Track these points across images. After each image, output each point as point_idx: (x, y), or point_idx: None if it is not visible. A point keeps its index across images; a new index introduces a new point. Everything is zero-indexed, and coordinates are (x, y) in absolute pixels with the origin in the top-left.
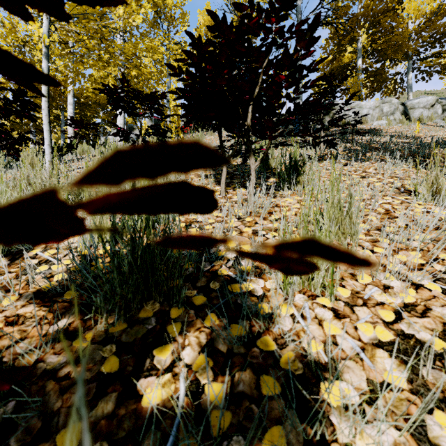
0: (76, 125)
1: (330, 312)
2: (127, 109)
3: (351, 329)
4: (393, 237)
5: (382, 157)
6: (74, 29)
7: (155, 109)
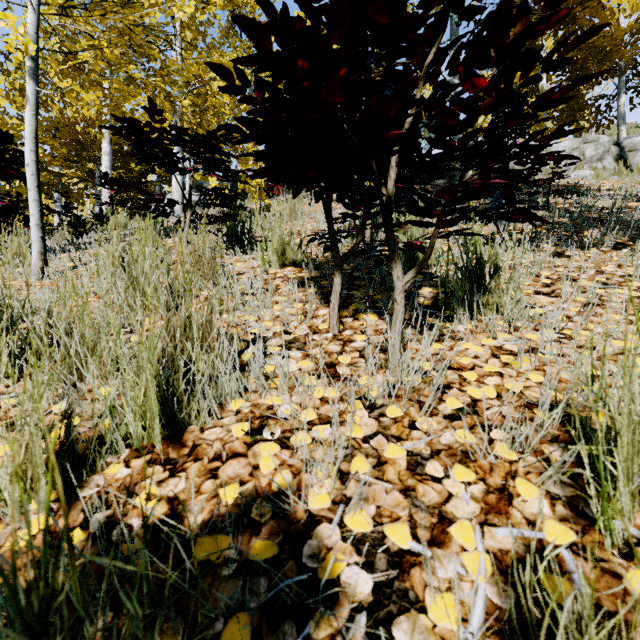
0: (112, 185)
1: None
2: (164, 162)
3: None
4: None
5: (618, 238)
6: (83, 28)
7: (216, 160)
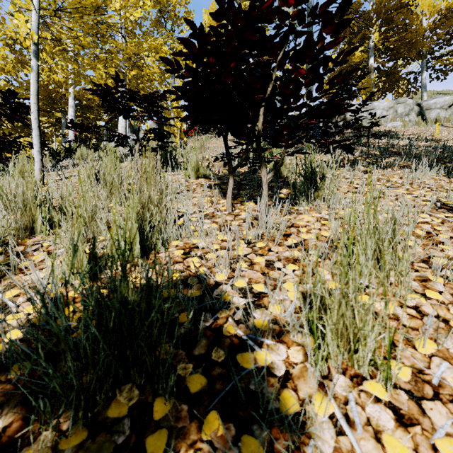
0: (76, 128)
1: (389, 412)
2: (123, 112)
3: (428, 452)
4: (449, 276)
5: (405, 163)
6: (67, 25)
7: (154, 111)
